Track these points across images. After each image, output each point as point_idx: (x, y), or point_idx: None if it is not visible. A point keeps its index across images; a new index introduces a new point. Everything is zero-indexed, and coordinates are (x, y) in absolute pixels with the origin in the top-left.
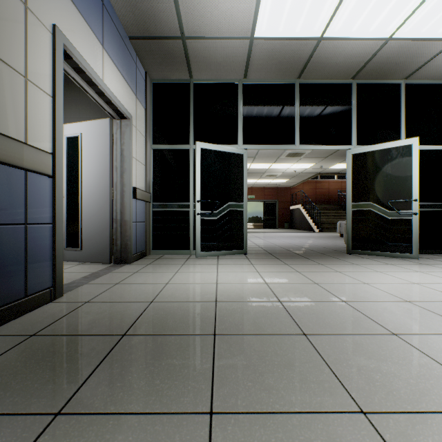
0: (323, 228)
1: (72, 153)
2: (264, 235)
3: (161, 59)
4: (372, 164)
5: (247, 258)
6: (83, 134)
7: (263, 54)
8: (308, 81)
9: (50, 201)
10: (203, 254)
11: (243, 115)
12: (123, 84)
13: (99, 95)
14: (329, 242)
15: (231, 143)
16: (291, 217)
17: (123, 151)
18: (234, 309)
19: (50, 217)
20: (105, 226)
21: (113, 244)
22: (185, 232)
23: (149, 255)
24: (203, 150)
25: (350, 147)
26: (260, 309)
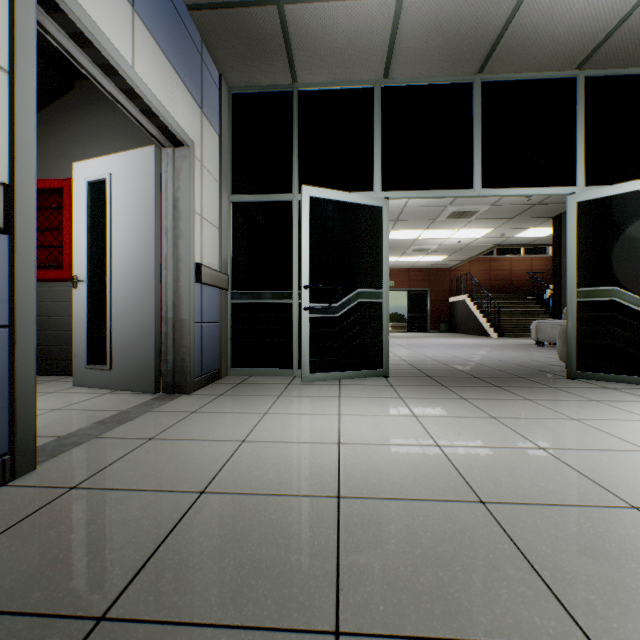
0: (504, 332)
1: (97, 208)
2: (410, 343)
3: (244, 46)
4: (618, 217)
5: (390, 385)
6: (114, 175)
7: (419, 26)
8: (496, 78)
9: (5, 281)
10: (314, 377)
11: (382, 141)
12: (177, 85)
13: (129, 97)
14: (523, 354)
15: (361, 189)
16: (451, 315)
17: (179, 202)
18: (381, 526)
19: (3, 314)
20: (147, 330)
21: (161, 360)
22: (285, 339)
23: (225, 378)
24: (314, 200)
25: (573, 190)
26: (441, 526)
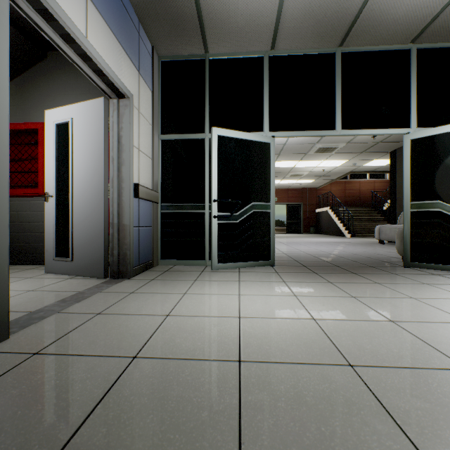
0: (355, 233)
1: (62, 143)
2: (289, 241)
3: (170, 26)
4: (441, 150)
5: (276, 272)
6: (75, 119)
7: (297, 10)
8: (352, 49)
9: None
10: (221, 266)
11: (270, 95)
12: (120, 53)
13: (84, 60)
14: (370, 249)
15: (254, 130)
16: (318, 221)
17: (122, 138)
18: (273, 386)
19: None
20: (99, 232)
21: (109, 254)
22: (199, 238)
23: (156, 266)
24: (221, 137)
25: (408, 130)
26: (320, 386)
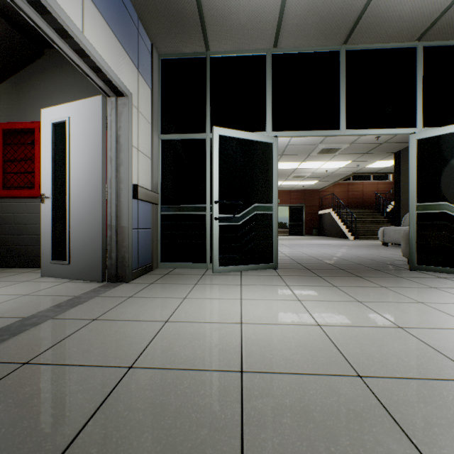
0: (359, 236)
1: (59, 143)
2: (292, 243)
3: (170, 23)
4: (448, 150)
5: (279, 275)
6: (72, 118)
7: (301, 7)
8: (357, 47)
9: None
10: (222, 269)
11: (272, 94)
12: (118, 49)
13: (80, 56)
14: (374, 252)
15: (257, 129)
16: (320, 223)
17: (120, 138)
18: (277, 399)
19: None
20: (96, 234)
21: (107, 257)
22: (200, 241)
23: (156, 269)
24: (222, 137)
25: (414, 130)
26: (328, 399)
